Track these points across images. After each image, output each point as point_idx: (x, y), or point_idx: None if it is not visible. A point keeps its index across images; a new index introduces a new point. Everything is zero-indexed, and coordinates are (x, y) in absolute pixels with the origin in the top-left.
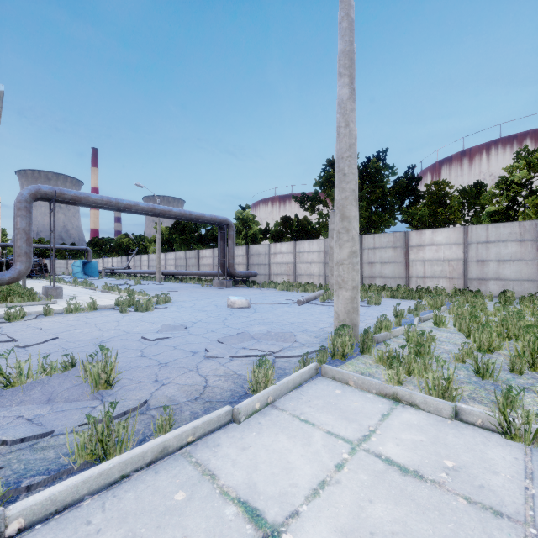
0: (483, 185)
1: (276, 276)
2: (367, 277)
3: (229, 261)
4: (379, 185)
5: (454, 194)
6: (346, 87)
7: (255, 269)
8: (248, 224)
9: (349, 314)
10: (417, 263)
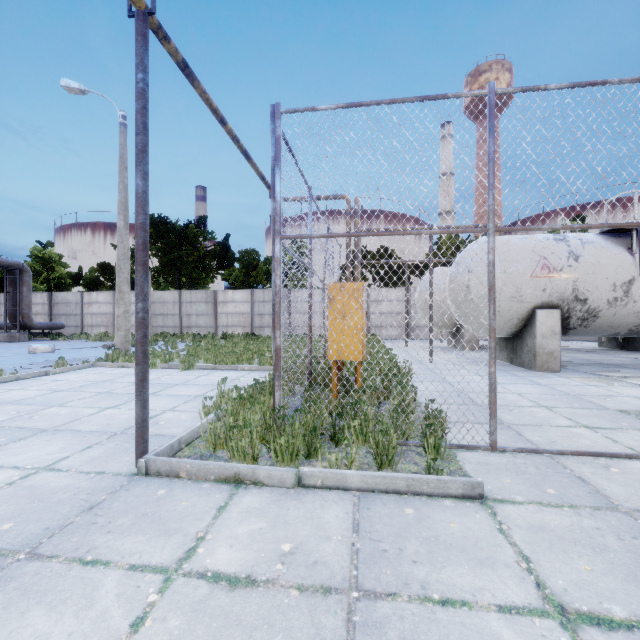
0: None
1: (92, 328)
2: (186, 327)
3: (24, 311)
4: (196, 249)
5: (263, 261)
6: (122, 221)
7: (63, 320)
8: (51, 265)
9: (123, 344)
10: (223, 315)
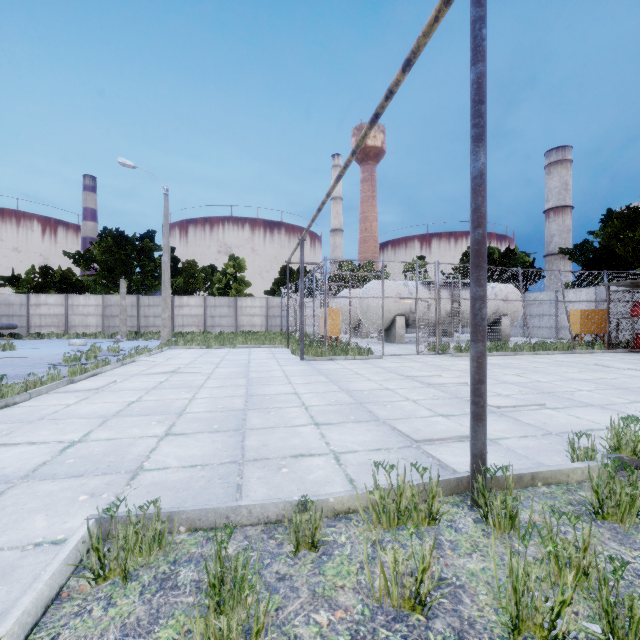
0: (216, 267)
1: (40, 328)
2: (144, 327)
3: None
4: (153, 261)
5: (200, 270)
6: (167, 257)
7: (4, 321)
8: None
9: (169, 337)
10: (179, 317)
